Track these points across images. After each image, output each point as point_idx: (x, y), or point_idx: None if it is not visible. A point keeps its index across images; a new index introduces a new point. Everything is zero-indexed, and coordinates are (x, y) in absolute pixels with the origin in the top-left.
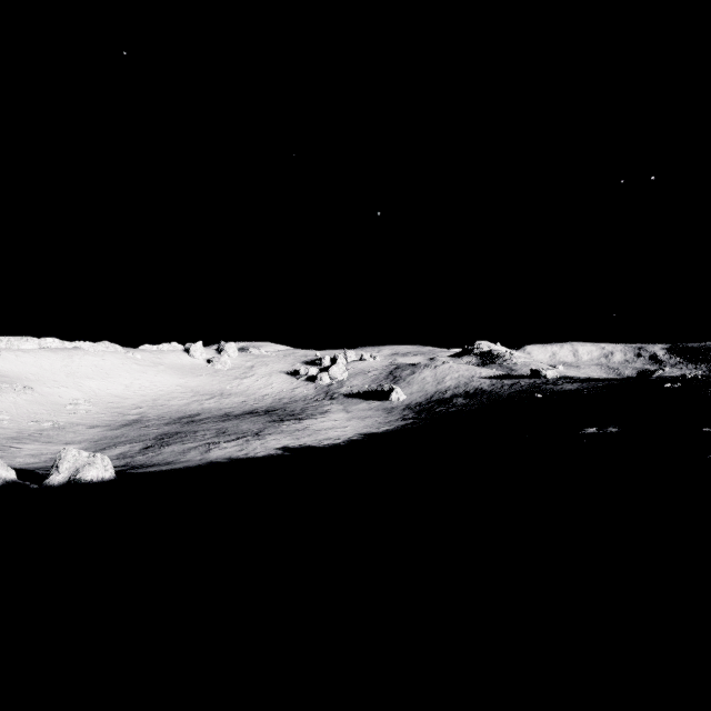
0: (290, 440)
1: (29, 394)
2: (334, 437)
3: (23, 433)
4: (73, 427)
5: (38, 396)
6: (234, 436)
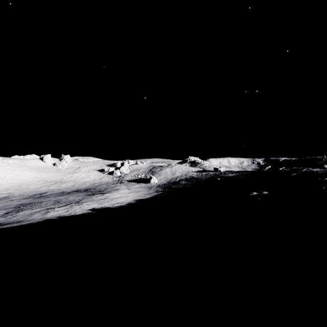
0: (96, 204)
1: None
2: (121, 202)
3: None
4: None
5: None
6: (64, 203)
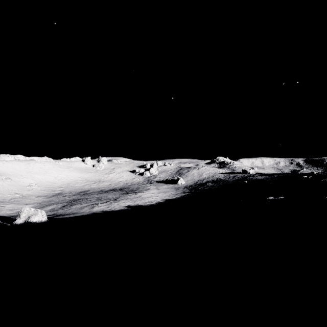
0: (131, 202)
1: (9, 181)
2: (152, 201)
3: (6, 199)
4: (29, 196)
5: (13, 182)
6: (105, 200)
